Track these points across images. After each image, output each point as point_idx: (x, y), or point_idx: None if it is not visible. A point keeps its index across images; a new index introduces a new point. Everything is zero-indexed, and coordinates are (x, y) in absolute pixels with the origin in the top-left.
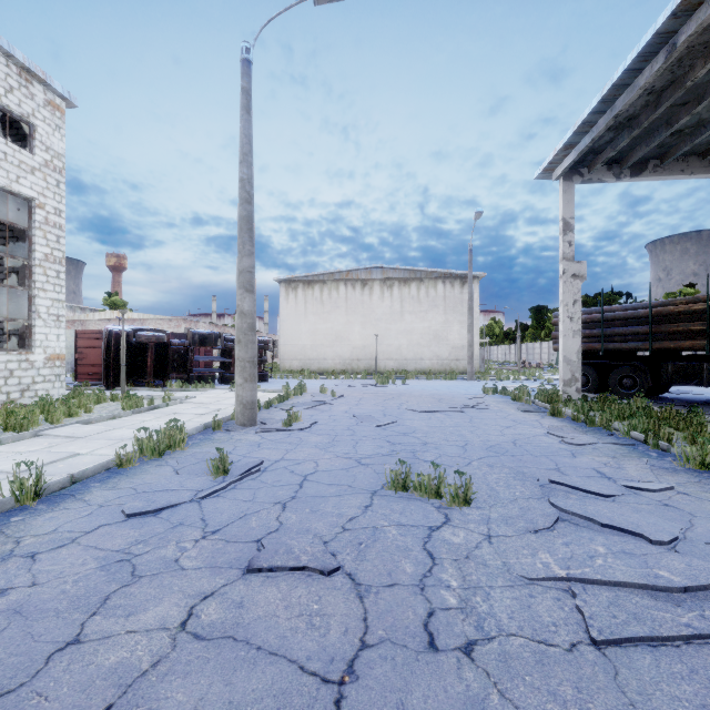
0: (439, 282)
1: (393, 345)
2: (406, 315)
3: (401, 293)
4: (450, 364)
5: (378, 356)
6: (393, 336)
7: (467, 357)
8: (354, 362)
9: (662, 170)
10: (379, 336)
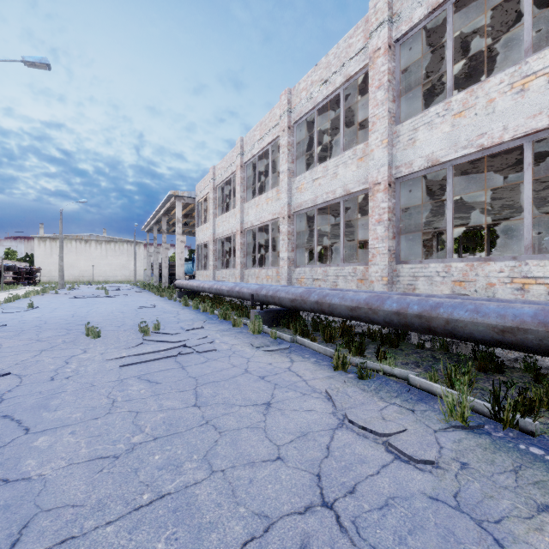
0: (125, 243)
1: (102, 270)
2: (109, 257)
3: (106, 247)
4: (130, 278)
5: (94, 275)
6: (102, 266)
7: (134, 275)
8: (81, 277)
9: (170, 233)
10: (95, 266)
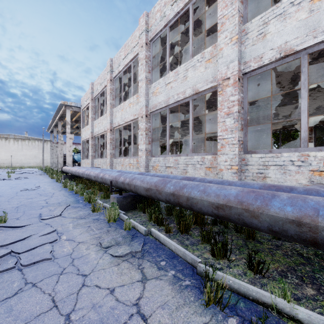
0: (36, 141)
1: (19, 159)
2: (24, 150)
3: (22, 143)
4: (40, 164)
5: (13, 162)
6: (19, 156)
7: (42, 162)
8: (2, 164)
9: None
10: (13, 156)
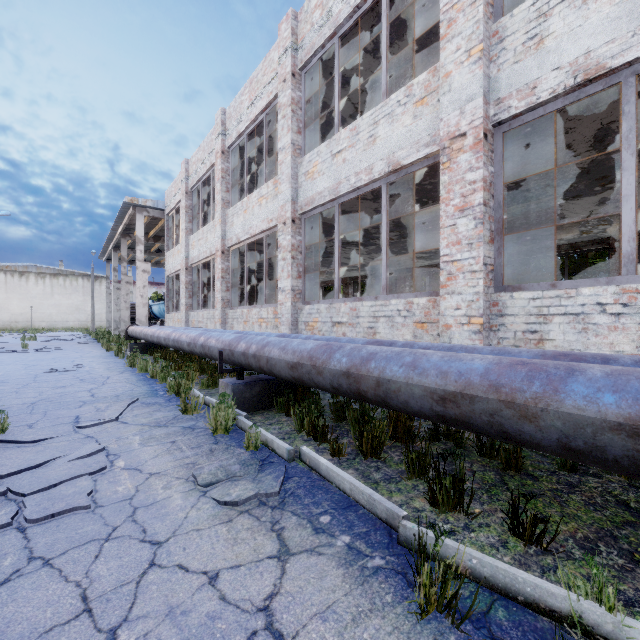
0: (80, 278)
1: (46, 313)
2: (56, 295)
3: (52, 282)
4: (88, 324)
5: (34, 320)
6: (46, 308)
7: (91, 320)
8: (13, 323)
9: None
10: (35, 307)
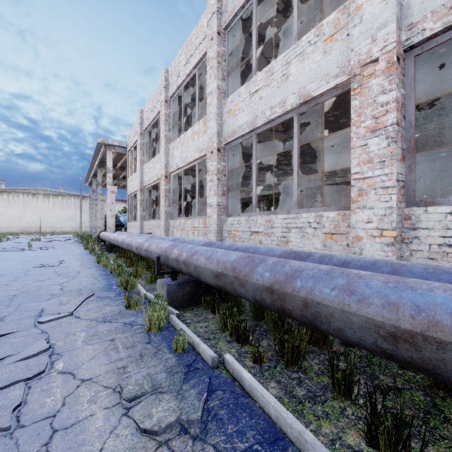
0: (72, 197)
1: (50, 222)
2: (56, 209)
3: (54, 200)
4: (78, 229)
5: (42, 226)
6: (50, 218)
7: (79, 226)
8: (28, 229)
9: None
10: (42, 218)
